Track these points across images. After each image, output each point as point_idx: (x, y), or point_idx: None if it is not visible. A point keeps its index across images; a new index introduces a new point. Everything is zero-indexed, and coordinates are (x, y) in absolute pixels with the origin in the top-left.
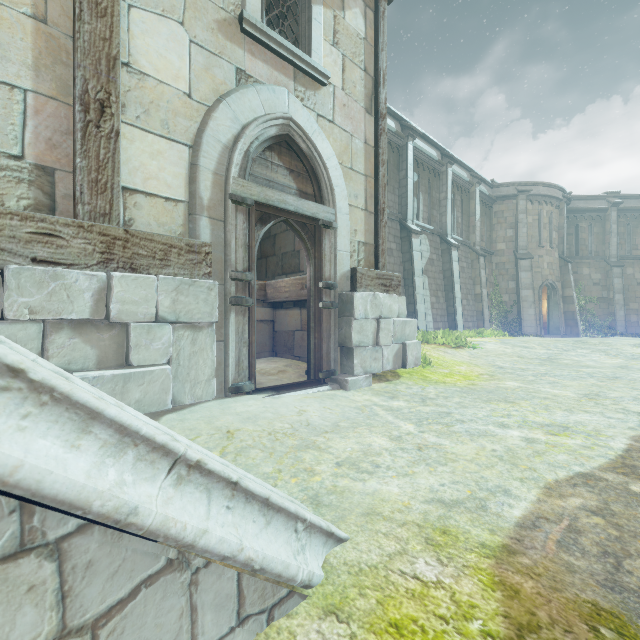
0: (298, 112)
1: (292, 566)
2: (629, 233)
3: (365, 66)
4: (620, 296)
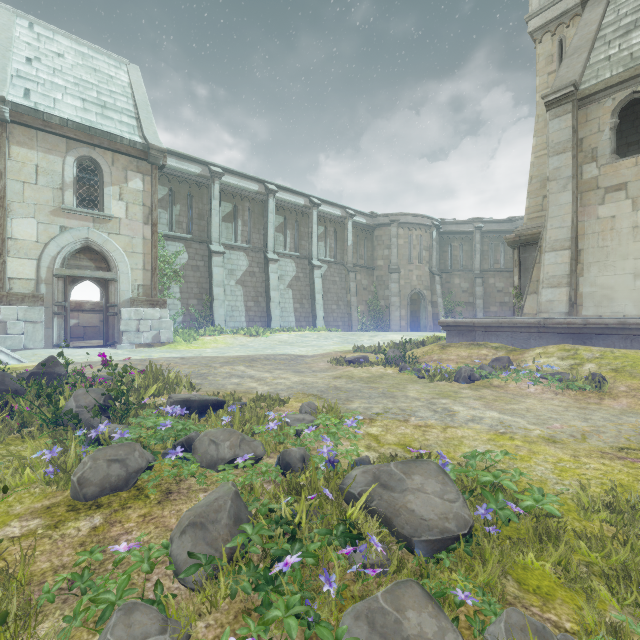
0: (95, 235)
1: (3, 359)
2: (492, 250)
3: (144, 203)
4: (480, 301)
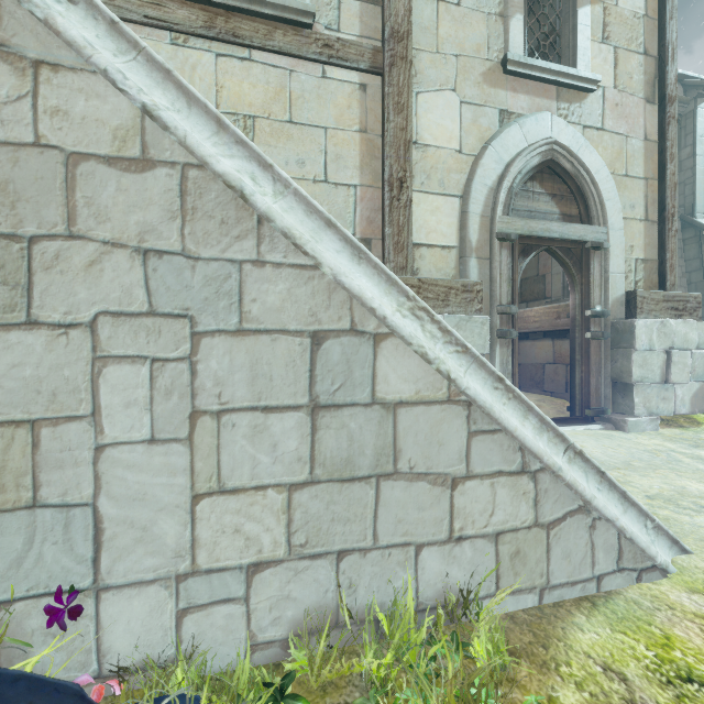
0: (562, 132)
1: (651, 548)
2: None
3: (645, 48)
4: None
